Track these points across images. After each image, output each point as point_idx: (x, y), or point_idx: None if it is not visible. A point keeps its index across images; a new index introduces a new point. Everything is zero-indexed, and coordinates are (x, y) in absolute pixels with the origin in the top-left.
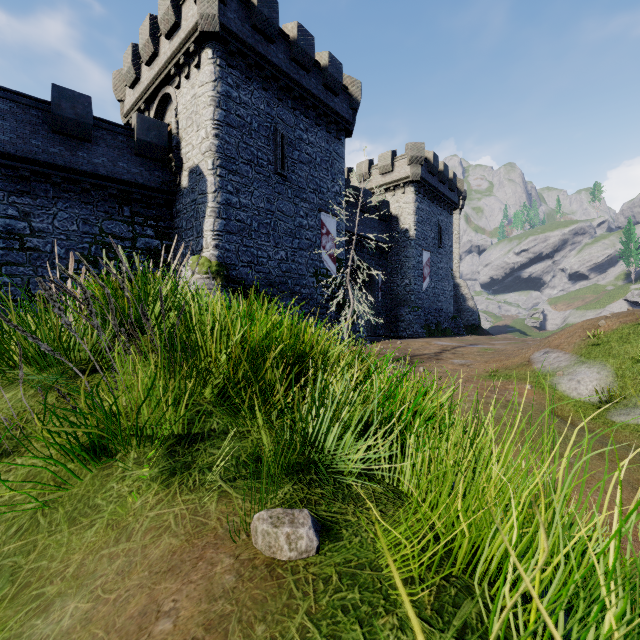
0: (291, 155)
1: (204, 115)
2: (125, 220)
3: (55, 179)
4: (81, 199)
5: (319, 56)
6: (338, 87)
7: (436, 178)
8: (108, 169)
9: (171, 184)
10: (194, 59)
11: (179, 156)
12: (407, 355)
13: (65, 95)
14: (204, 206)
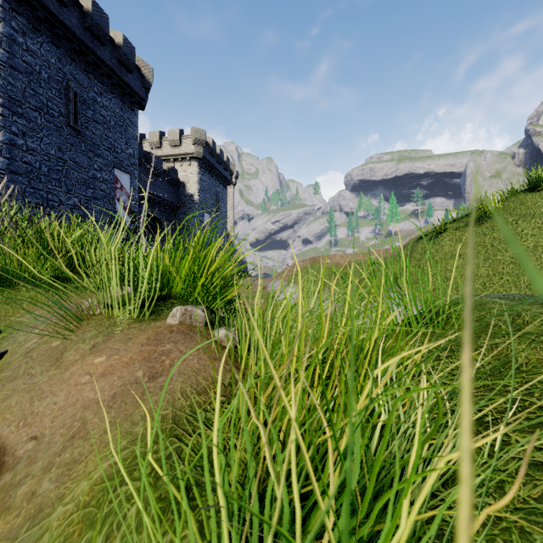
0: (85, 112)
1: None
2: None
3: None
4: None
5: (114, 33)
6: (132, 66)
7: (215, 159)
8: None
9: None
10: None
11: None
12: None
13: None
14: None
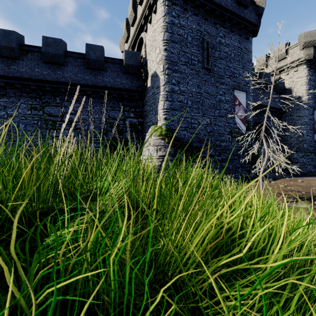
0: (213, 55)
1: (158, 39)
2: (120, 110)
3: (88, 92)
4: (99, 101)
5: None
6: (247, 1)
7: None
8: (111, 83)
9: (142, 87)
10: (153, 9)
11: (146, 69)
12: (314, 194)
13: (91, 48)
14: (158, 95)
